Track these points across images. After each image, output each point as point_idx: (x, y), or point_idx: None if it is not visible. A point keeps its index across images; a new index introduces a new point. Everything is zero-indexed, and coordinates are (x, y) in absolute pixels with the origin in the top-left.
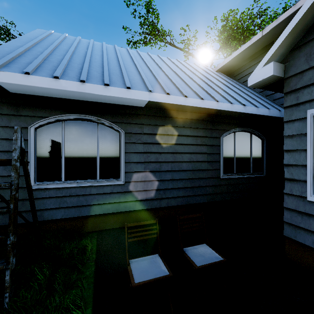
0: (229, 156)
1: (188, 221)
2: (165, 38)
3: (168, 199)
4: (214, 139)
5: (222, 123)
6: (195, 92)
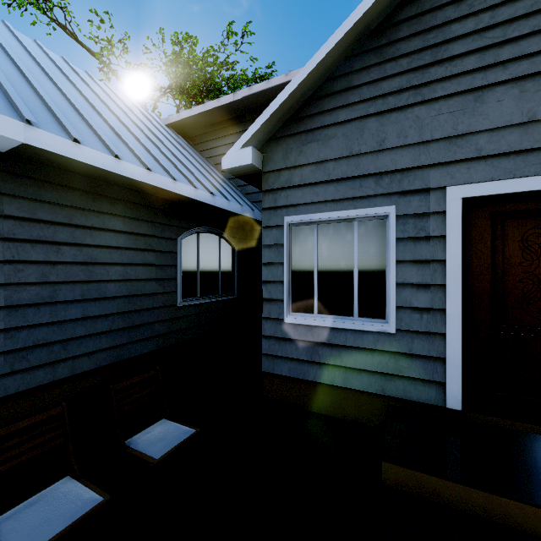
0: (191, 270)
1: (120, 392)
2: (51, 8)
3: (74, 360)
4: (167, 241)
5: (180, 216)
6: (135, 154)
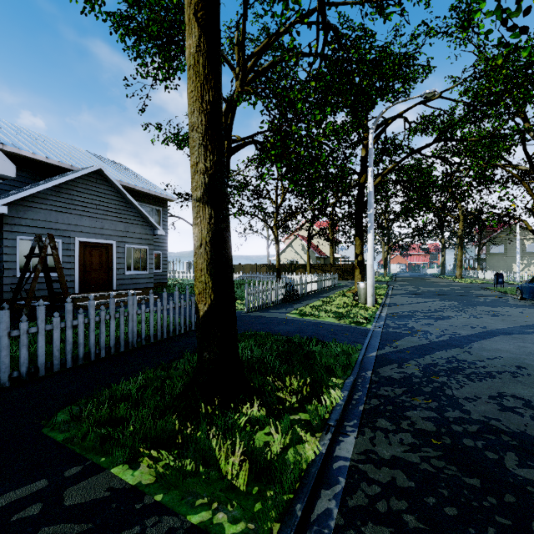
0: None
1: None
2: None
3: None
4: None
5: None
6: None
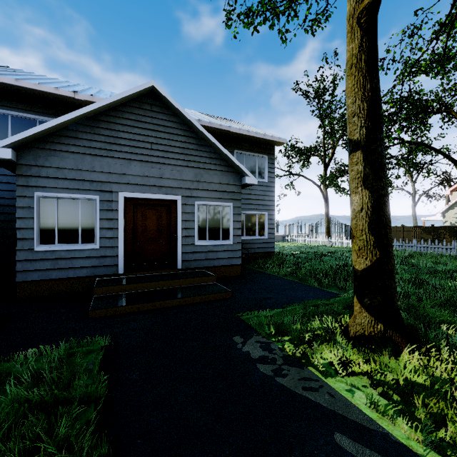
0: None
1: None
2: None
3: None
4: None
5: None
6: None
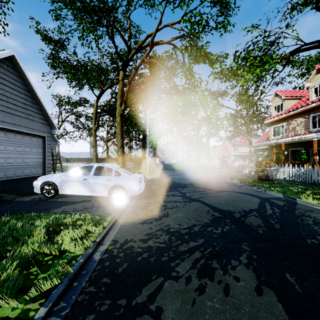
0: None
1: None
2: None
3: None
4: None
5: None
6: None
